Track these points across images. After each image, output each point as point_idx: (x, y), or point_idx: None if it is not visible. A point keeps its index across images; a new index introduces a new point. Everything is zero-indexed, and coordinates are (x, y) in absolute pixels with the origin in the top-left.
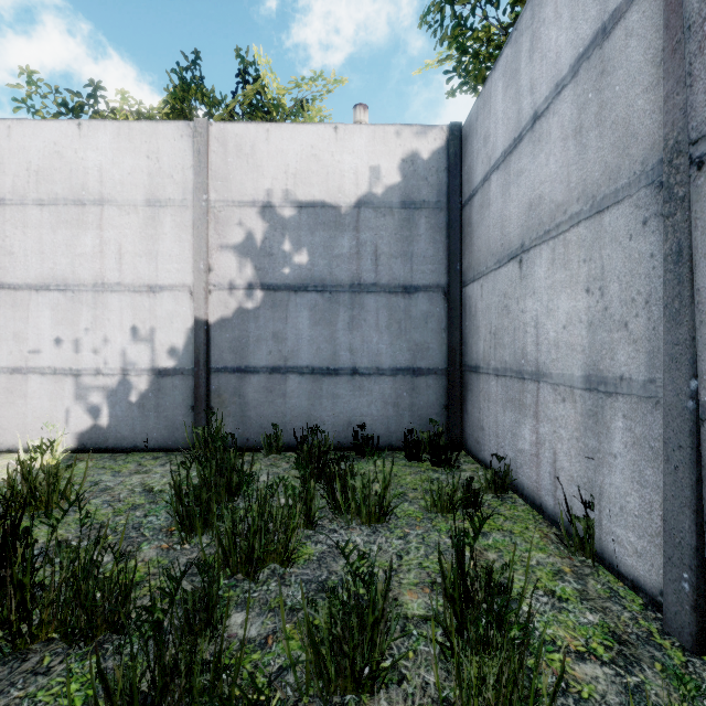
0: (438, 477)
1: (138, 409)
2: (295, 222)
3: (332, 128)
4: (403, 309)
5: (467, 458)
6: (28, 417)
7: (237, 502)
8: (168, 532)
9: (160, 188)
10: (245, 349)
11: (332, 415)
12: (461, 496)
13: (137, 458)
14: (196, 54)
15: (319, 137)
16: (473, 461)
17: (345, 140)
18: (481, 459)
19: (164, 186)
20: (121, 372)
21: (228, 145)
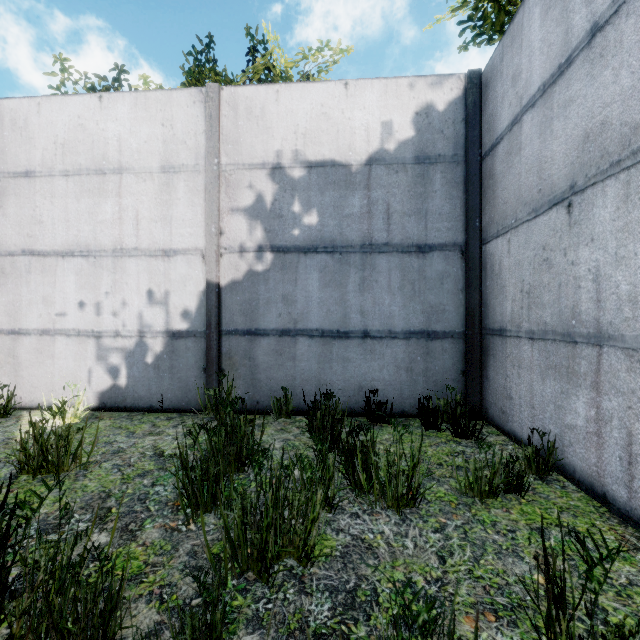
0: (463, 450)
1: (153, 370)
2: (304, 182)
3: (342, 85)
4: (416, 269)
5: (489, 428)
6: (55, 376)
7: (248, 472)
8: (174, 506)
9: (174, 154)
10: (255, 311)
11: (342, 379)
12: (503, 480)
13: (152, 418)
14: (210, 38)
15: (329, 94)
16: (497, 432)
17: (356, 96)
18: (508, 431)
19: (178, 153)
20: (138, 334)
21: (239, 108)
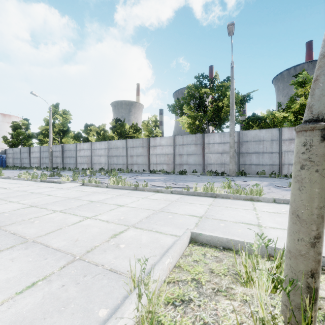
0: None
1: None
2: None
3: None
4: None
5: None
6: None
7: None
8: None
9: None
10: None
11: None
12: None
13: None
14: None
15: None
16: None
17: None
18: None
19: None
20: None
21: None
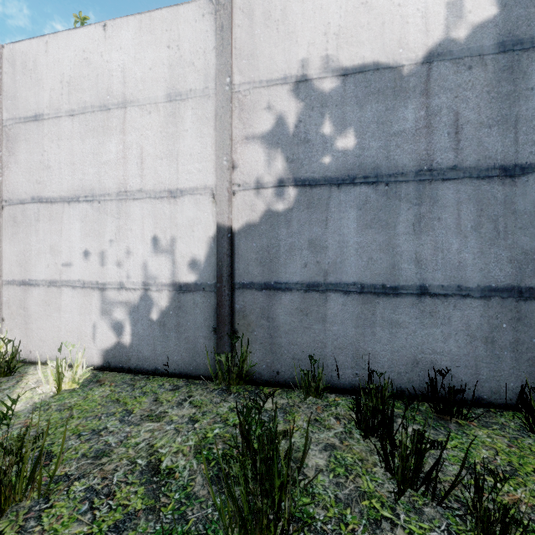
0: None
1: (159, 328)
2: (337, 95)
3: None
4: (501, 201)
5: None
6: (61, 330)
7: None
8: None
9: (180, 79)
10: (274, 260)
11: (389, 349)
12: None
13: (155, 386)
14: None
15: None
16: None
17: None
18: None
19: (185, 77)
20: (143, 286)
21: (255, 13)
